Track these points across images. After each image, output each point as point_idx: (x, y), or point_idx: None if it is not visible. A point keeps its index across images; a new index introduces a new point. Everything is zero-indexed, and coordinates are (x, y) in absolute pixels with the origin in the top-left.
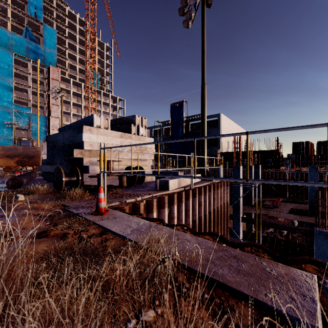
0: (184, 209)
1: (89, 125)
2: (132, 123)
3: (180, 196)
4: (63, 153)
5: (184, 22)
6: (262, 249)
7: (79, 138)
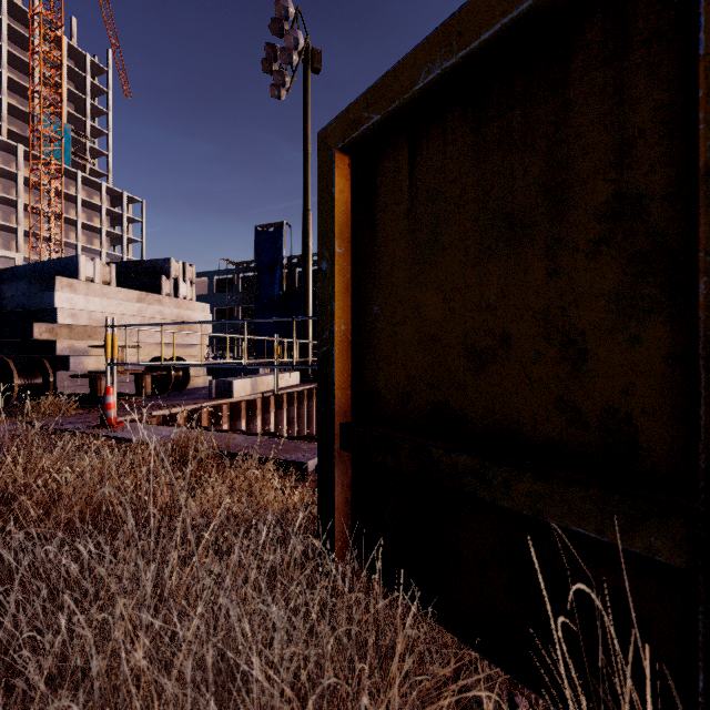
0: (261, 428)
1: (69, 275)
2: (164, 274)
3: (253, 405)
4: (3, 330)
5: (272, 87)
6: (315, 440)
7: (45, 301)
